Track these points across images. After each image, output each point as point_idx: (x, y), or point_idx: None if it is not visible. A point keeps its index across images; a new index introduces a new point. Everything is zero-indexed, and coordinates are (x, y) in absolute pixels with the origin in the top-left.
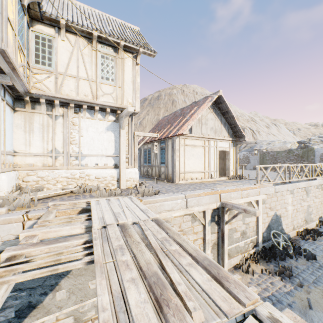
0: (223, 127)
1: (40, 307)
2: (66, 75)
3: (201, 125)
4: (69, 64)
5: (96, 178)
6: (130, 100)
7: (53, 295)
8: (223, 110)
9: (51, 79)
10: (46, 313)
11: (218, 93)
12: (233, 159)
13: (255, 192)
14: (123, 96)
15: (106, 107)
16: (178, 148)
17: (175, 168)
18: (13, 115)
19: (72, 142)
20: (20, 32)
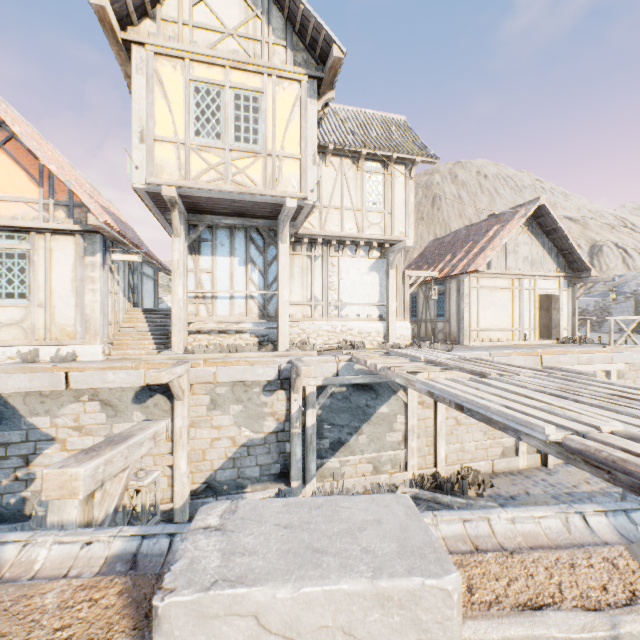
0: (547, 256)
1: (347, 446)
2: (330, 207)
3: (506, 254)
4: (333, 194)
5: (358, 333)
6: (402, 229)
7: (356, 437)
8: (547, 228)
9: (315, 215)
10: (351, 453)
11: (537, 202)
12: (568, 310)
13: (603, 358)
14: (393, 225)
15: (372, 241)
16: (469, 292)
17: (464, 323)
18: None
19: (332, 288)
20: None
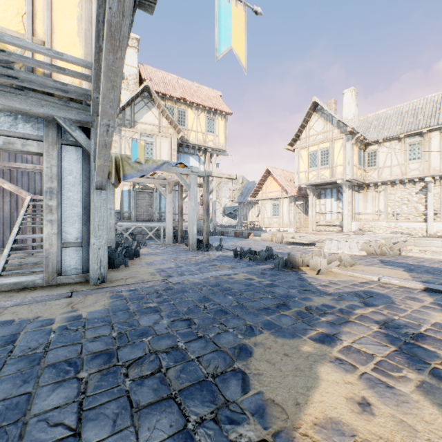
0: None
1: None
2: (384, 167)
3: None
4: (385, 160)
5: (406, 228)
6: (437, 168)
7: None
8: None
9: (375, 173)
10: None
11: None
12: None
13: None
14: (428, 167)
15: (413, 179)
16: None
17: None
18: (358, 195)
19: (390, 205)
20: (359, 161)
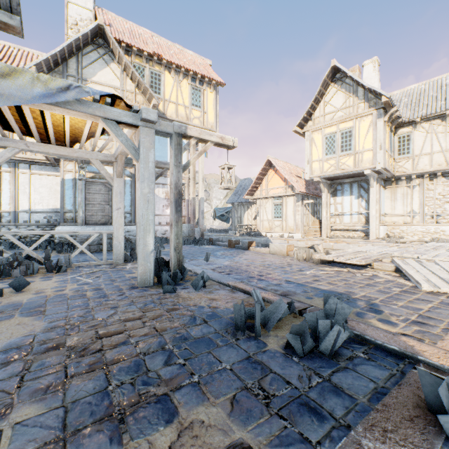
0: None
1: None
2: (421, 155)
3: None
4: (423, 146)
5: None
6: None
7: None
8: None
9: (409, 162)
10: None
11: None
12: None
13: None
14: None
15: None
16: None
17: None
18: (384, 191)
19: (427, 204)
20: (390, 146)
